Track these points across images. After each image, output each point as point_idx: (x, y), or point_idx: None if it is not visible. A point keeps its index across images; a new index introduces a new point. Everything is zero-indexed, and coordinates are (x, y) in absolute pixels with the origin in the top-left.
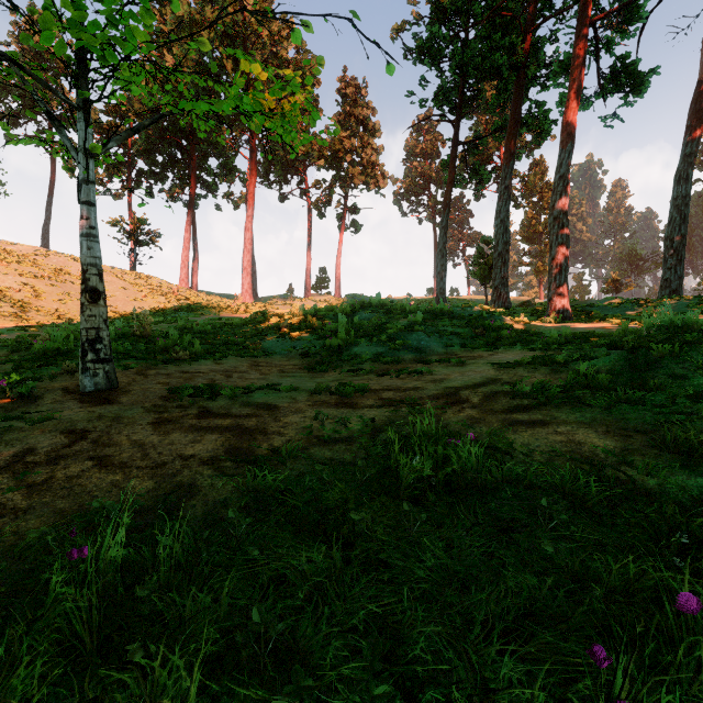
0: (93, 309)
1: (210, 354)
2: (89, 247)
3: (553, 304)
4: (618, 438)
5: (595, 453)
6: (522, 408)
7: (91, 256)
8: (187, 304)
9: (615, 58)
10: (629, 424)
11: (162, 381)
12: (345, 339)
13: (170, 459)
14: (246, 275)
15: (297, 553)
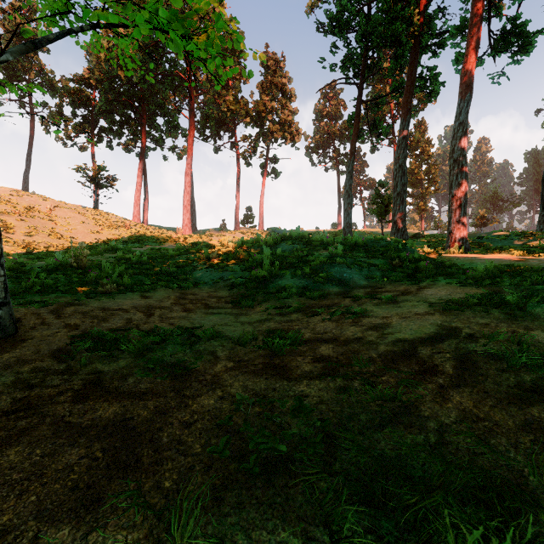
0: None
1: (140, 285)
2: None
3: (453, 237)
4: None
5: None
6: (531, 391)
7: None
8: (135, 236)
9: (507, 20)
10: None
11: (71, 323)
12: (270, 271)
13: None
14: (186, 212)
15: None
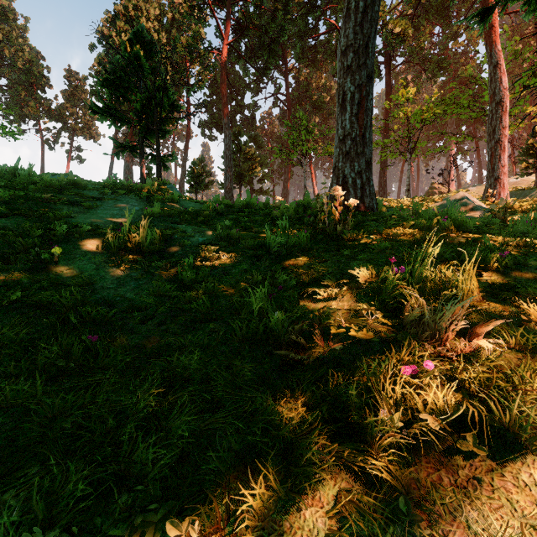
0: None
1: None
2: None
3: None
4: None
5: None
6: None
7: None
8: None
9: None
10: None
11: None
12: None
13: None
14: None
15: None
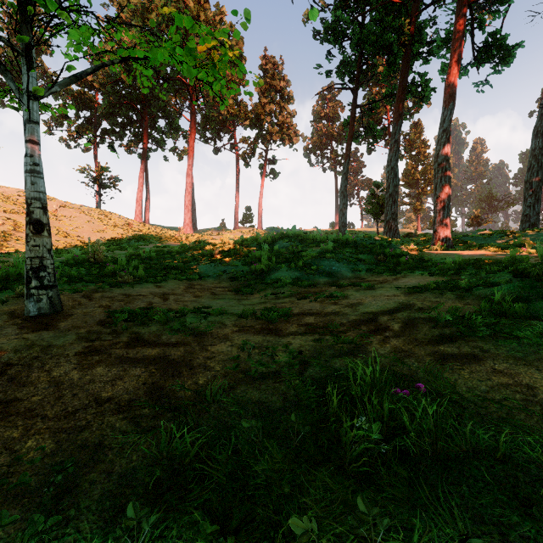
0: (37, 239)
1: (152, 277)
2: (33, 182)
3: (437, 235)
4: None
5: None
6: (446, 337)
7: (35, 191)
8: (139, 235)
9: (488, 34)
10: None
11: (104, 304)
12: (267, 265)
13: (83, 404)
14: (187, 211)
15: None
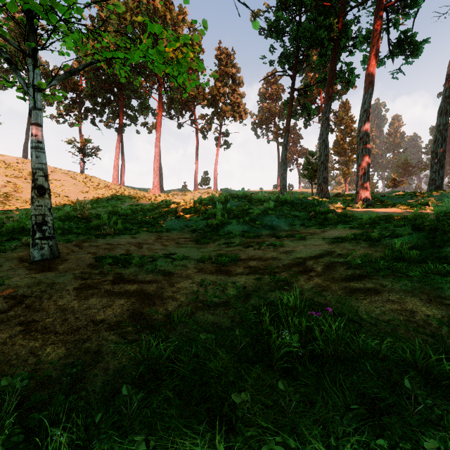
0: (40, 200)
1: (128, 230)
2: (37, 156)
3: (359, 196)
4: (441, 307)
5: (428, 322)
6: (356, 276)
7: (39, 162)
8: (116, 195)
9: (400, 32)
10: (445, 293)
11: (91, 252)
12: (221, 220)
13: (84, 324)
14: (156, 176)
15: (182, 434)
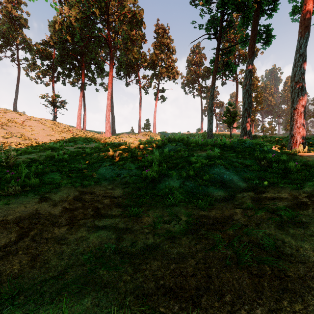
0: None
1: (48, 183)
2: None
3: (294, 139)
4: None
5: None
6: None
7: None
8: (73, 138)
9: None
10: None
11: None
12: (158, 171)
13: None
14: (107, 122)
15: None
